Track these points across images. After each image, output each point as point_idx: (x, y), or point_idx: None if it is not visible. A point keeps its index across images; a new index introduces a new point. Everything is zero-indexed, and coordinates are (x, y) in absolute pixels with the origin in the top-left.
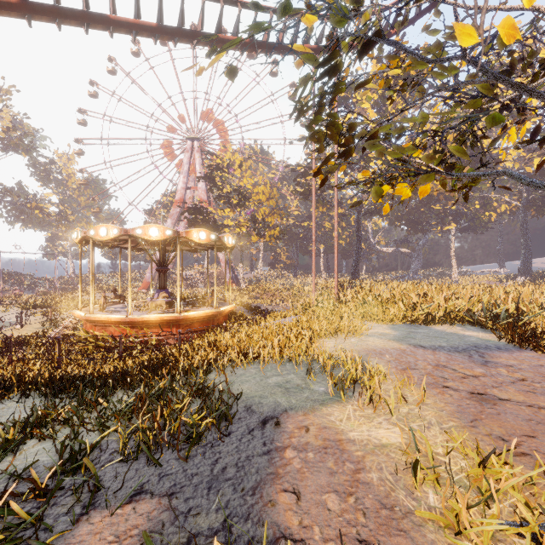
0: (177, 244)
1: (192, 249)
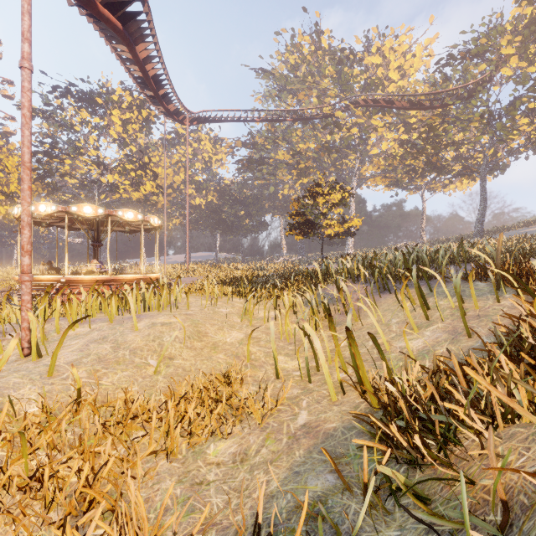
0: (157, 230)
1: (75, 227)
